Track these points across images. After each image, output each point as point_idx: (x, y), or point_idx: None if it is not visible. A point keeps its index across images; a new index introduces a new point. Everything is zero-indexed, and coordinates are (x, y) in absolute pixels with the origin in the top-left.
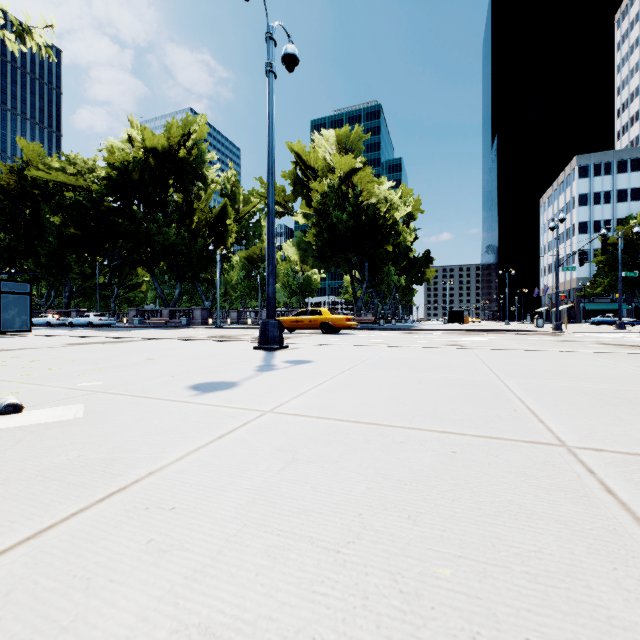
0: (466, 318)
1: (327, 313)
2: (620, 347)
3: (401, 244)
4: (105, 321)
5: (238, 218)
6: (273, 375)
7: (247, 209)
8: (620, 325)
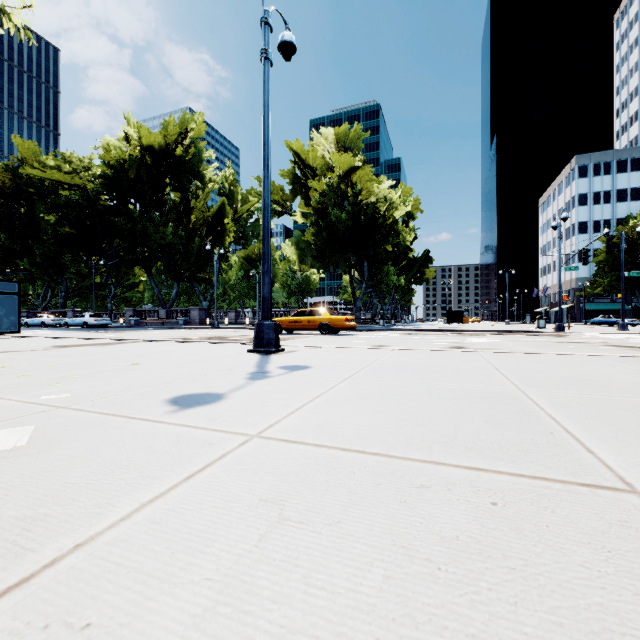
0: (466, 318)
1: (326, 313)
2: (630, 349)
3: (400, 244)
4: (101, 321)
5: (236, 217)
6: (265, 384)
7: (245, 208)
8: (623, 325)
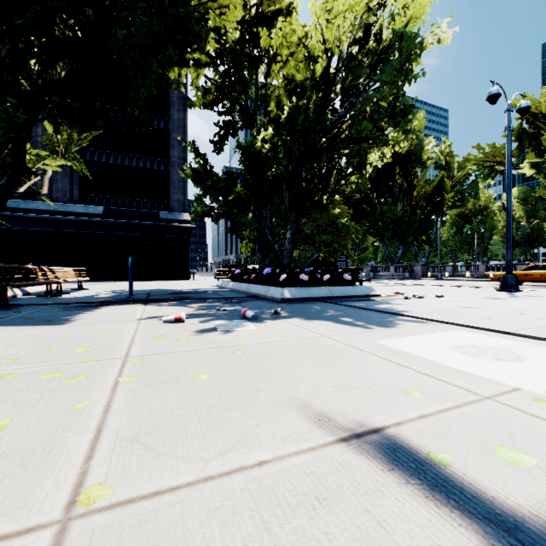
0: None
1: None
2: None
3: None
4: None
5: (452, 184)
6: (519, 298)
7: (462, 174)
8: None
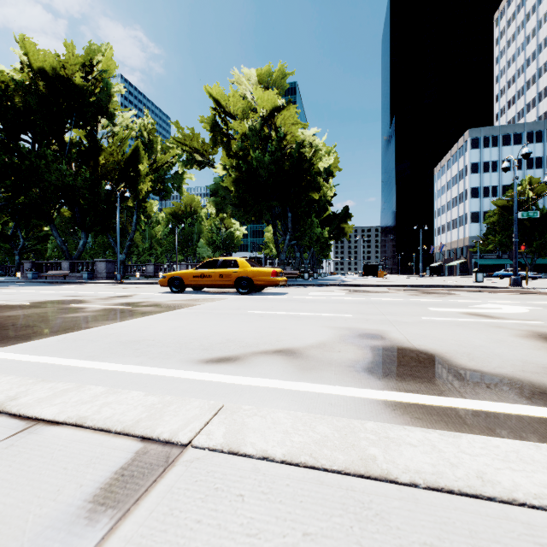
0: (381, 272)
1: (245, 264)
2: None
3: (321, 199)
4: None
5: (155, 167)
6: None
7: (165, 158)
8: None
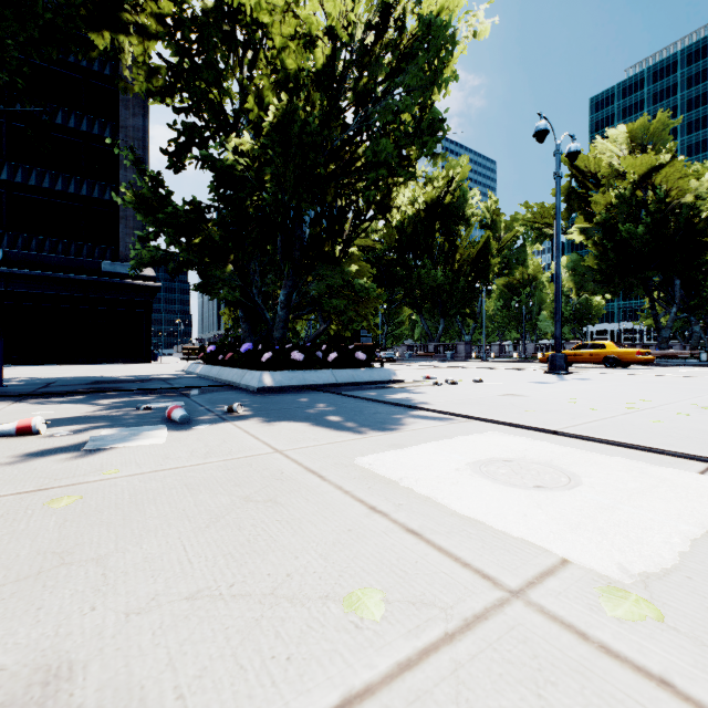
0: None
1: (611, 346)
2: None
3: None
4: (387, 355)
5: (499, 247)
6: (569, 382)
7: (509, 236)
8: None
